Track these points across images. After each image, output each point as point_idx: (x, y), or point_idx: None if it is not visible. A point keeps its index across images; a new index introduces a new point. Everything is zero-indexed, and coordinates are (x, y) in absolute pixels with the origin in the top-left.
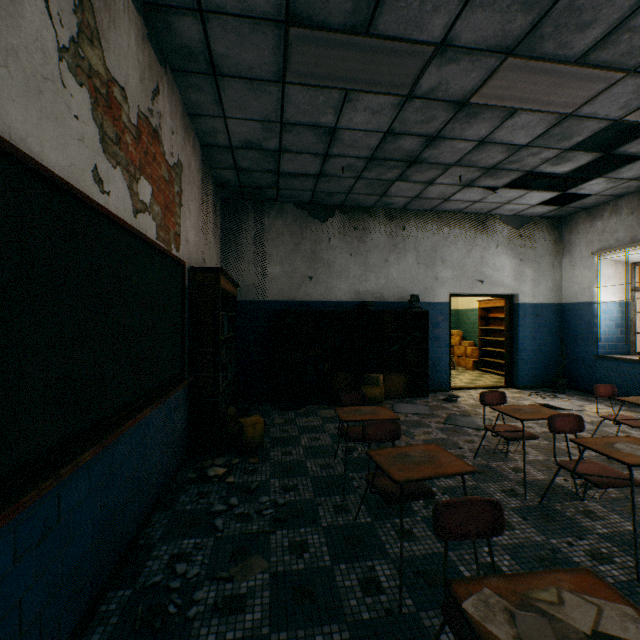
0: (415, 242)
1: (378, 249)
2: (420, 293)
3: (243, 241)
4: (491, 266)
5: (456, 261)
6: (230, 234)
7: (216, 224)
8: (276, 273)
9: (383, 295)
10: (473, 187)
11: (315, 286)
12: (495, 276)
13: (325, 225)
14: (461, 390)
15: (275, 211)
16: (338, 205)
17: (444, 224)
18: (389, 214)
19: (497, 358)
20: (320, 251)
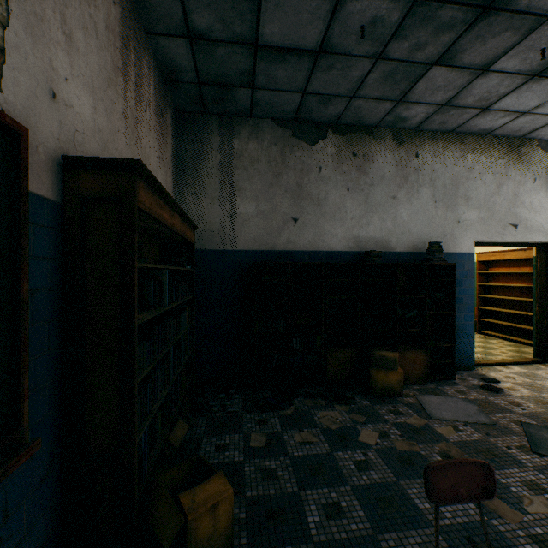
0: (431, 173)
1: (383, 182)
2: (437, 241)
3: (205, 169)
4: (527, 206)
5: (483, 199)
6: (187, 160)
7: (163, 136)
8: (249, 213)
9: (390, 243)
10: (543, 79)
11: (301, 231)
12: (532, 219)
13: (314, 149)
14: (487, 367)
15: (248, 130)
16: (331, 123)
17: (468, 150)
18: (398, 136)
19: (502, 319)
20: (307, 184)
